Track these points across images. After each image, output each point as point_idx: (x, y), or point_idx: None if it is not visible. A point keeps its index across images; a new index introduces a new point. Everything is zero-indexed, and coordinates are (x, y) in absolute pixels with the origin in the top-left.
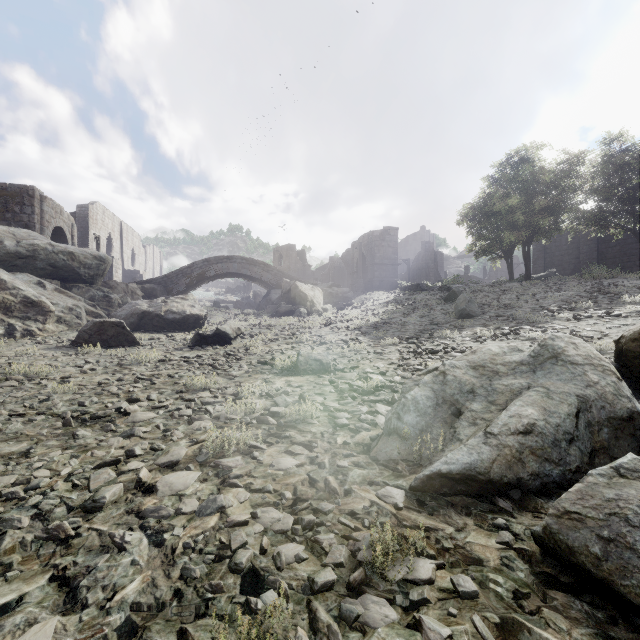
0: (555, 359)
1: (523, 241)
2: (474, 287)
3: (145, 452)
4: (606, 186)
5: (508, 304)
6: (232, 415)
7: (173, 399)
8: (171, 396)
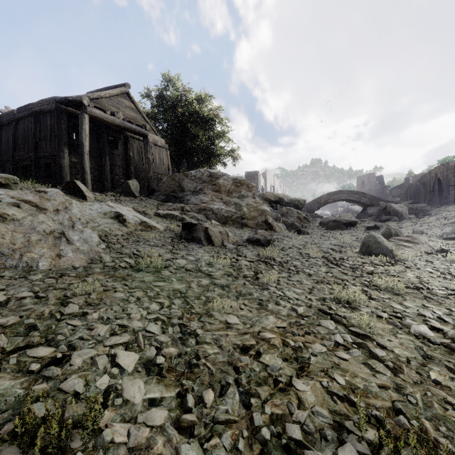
0: None
1: None
2: None
3: None
4: None
5: None
6: None
7: None
8: None
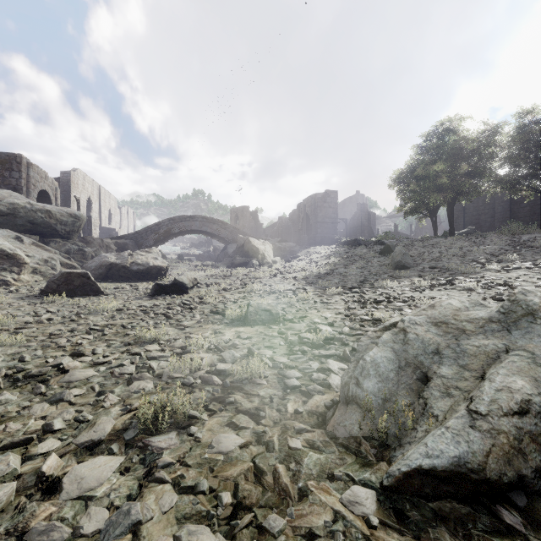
0: (532, 317)
1: (447, 202)
2: (405, 242)
3: (68, 424)
4: (520, 154)
5: (438, 257)
6: (175, 373)
7: (119, 353)
8: (118, 349)
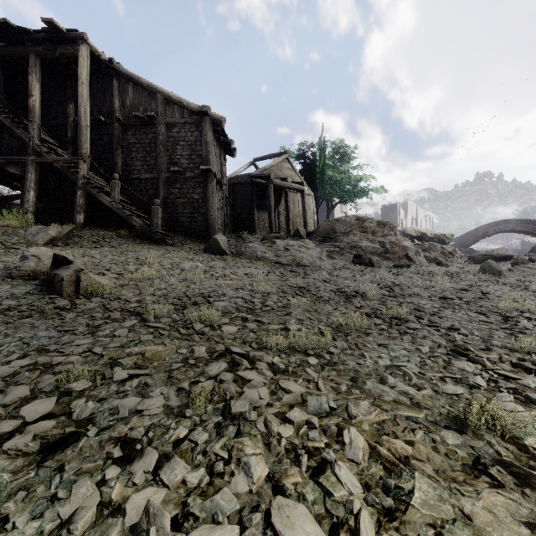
0: None
1: None
2: None
3: None
4: None
5: None
6: None
7: None
8: None
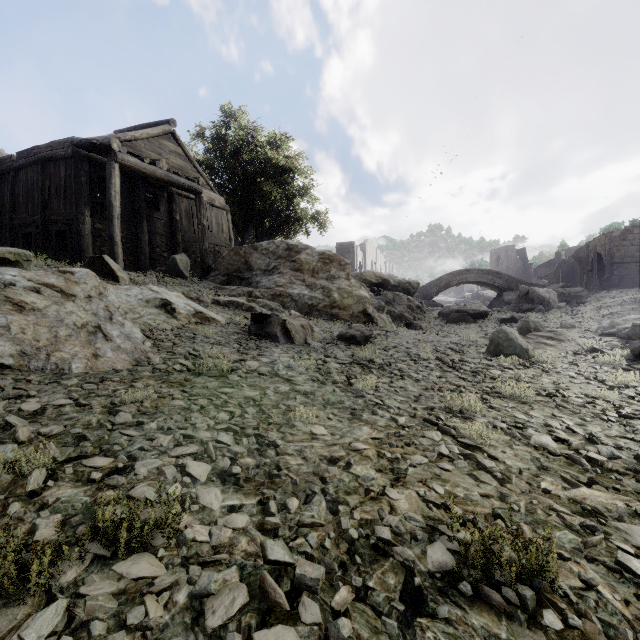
0: None
1: None
2: None
3: None
4: None
5: None
6: None
7: None
8: None
